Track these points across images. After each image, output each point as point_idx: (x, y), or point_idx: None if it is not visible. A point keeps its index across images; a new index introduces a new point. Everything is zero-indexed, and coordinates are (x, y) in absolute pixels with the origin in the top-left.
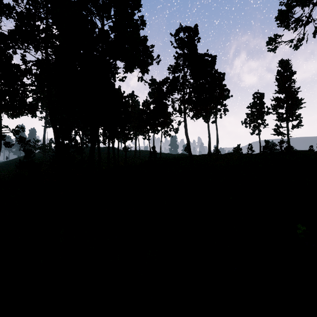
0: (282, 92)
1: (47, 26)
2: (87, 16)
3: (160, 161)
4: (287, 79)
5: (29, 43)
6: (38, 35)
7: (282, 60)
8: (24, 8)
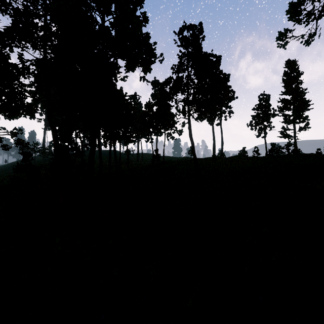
0: (289, 94)
1: (46, 23)
2: (86, 11)
3: (163, 164)
4: (294, 79)
5: (26, 41)
6: (35, 33)
7: (289, 60)
8: (21, 4)
